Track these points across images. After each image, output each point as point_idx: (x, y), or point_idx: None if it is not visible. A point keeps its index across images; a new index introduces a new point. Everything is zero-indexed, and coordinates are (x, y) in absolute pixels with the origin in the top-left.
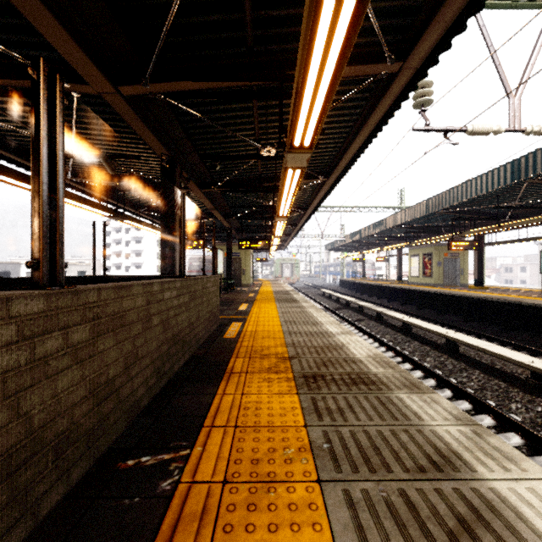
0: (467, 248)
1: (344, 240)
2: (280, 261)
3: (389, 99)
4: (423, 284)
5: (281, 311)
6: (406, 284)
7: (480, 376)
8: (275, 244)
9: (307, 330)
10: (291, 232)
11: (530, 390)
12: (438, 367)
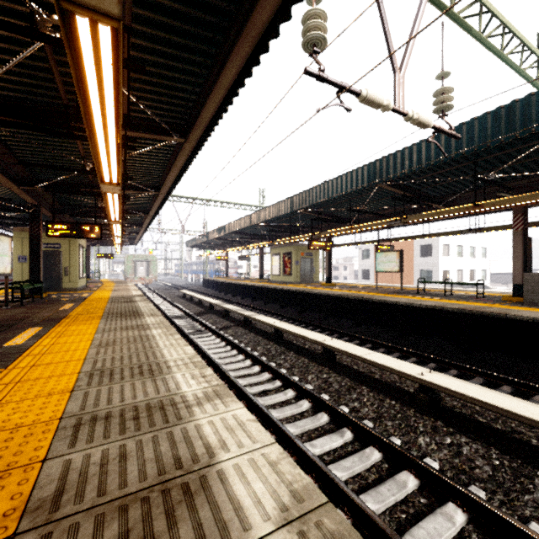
0: (324, 248)
1: (207, 236)
2: (133, 257)
3: None
4: (283, 283)
5: (100, 340)
6: (268, 282)
7: (370, 396)
8: (118, 234)
9: (132, 400)
10: (143, 222)
11: (423, 408)
12: (323, 388)
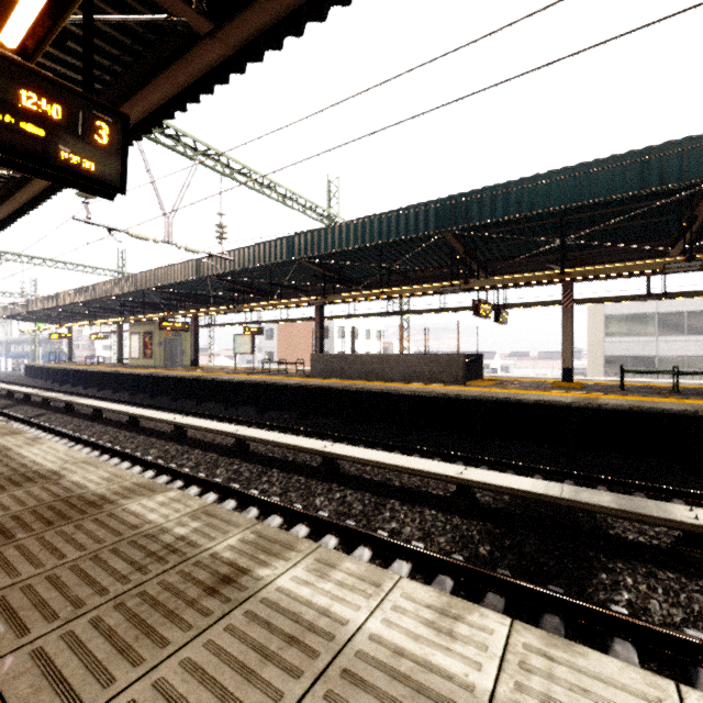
0: (179, 329)
1: (30, 304)
2: None
3: (33, 191)
4: (144, 367)
5: None
6: (127, 367)
7: (142, 439)
8: None
9: None
10: None
11: (172, 439)
12: (111, 441)
